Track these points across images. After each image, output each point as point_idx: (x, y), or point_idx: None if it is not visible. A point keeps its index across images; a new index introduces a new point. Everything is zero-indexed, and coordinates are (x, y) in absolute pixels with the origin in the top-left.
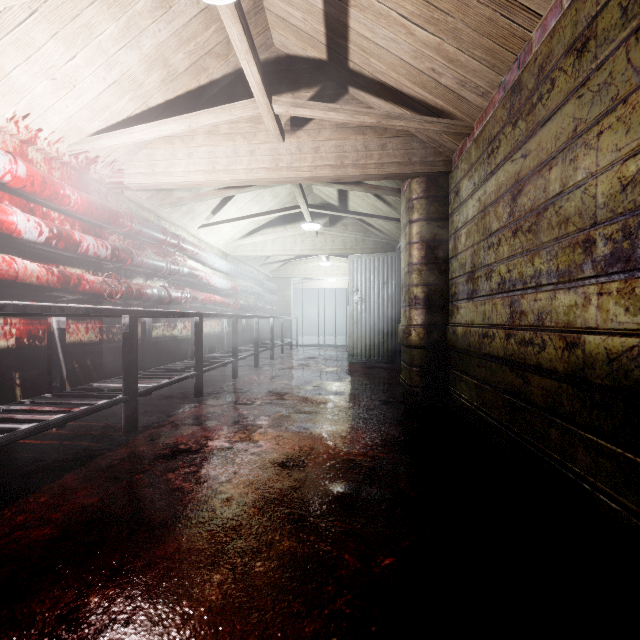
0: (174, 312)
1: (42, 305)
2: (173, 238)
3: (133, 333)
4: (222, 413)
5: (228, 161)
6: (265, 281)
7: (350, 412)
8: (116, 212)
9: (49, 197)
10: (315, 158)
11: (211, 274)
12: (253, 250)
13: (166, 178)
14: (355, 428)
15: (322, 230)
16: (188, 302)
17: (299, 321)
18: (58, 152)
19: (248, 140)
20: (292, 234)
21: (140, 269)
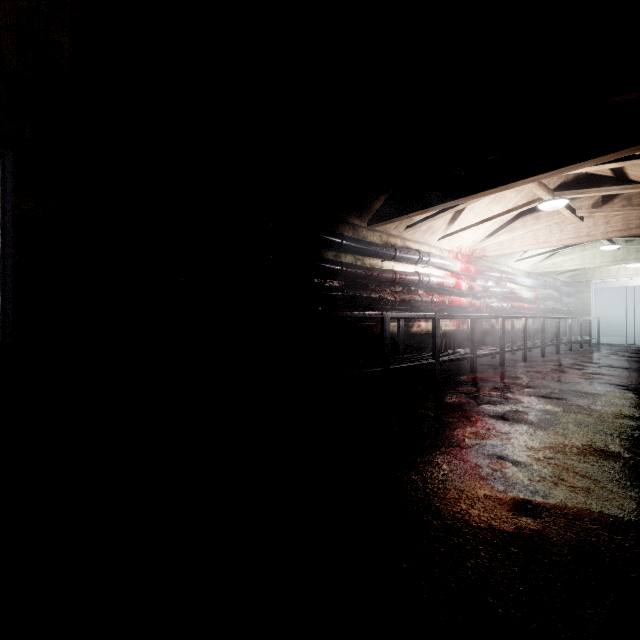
0: (515, 316)
1: (485, 315)
2: (503, 274)
3: (503, 325)
4: (543, 366)
5: (546, 237)
6: (561, 287)
7: (633, 374)
8: (483, 270)
9: (466, 272)
10: (606, 227)
11: (521, 290)
12: (552, 267)
13: (509, 250)
14: (632, 377)
15: (623, 246)
16: (509, 309)
17: (602, 321)
18: (465, 252)
19: (558, 224)
20: (590, 252)
21: (489, 294)
